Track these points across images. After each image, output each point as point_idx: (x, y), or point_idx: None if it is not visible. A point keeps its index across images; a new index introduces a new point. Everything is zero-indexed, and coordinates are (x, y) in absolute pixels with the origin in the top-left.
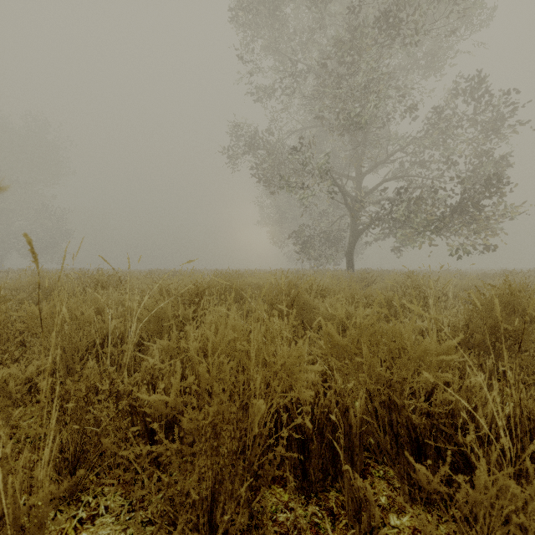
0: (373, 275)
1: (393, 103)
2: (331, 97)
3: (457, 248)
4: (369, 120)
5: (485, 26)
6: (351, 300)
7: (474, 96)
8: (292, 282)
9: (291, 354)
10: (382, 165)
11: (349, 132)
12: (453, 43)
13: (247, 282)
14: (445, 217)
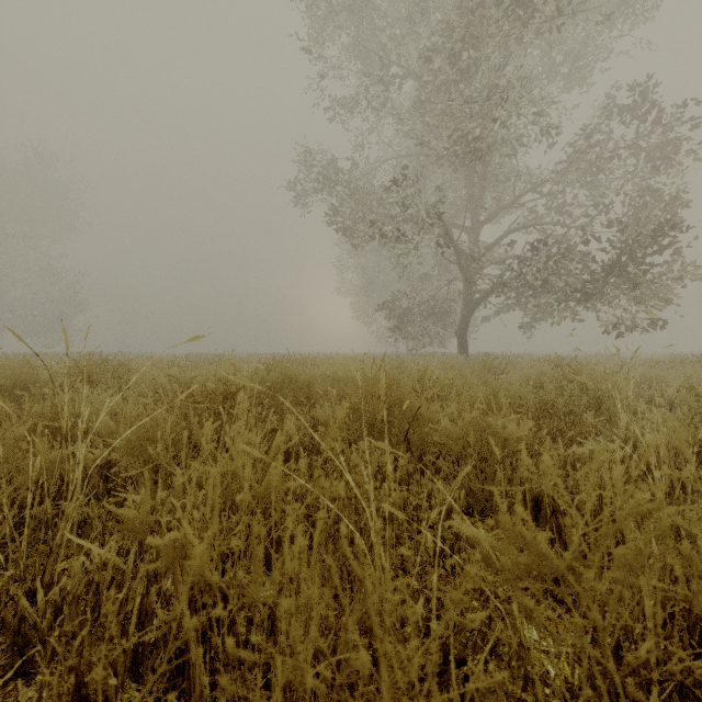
0: (501, 362)
1: (524, 122)
2: (439, 112)
3: (614, 324)
4: (491, 147)
5: (650, 17)
6: (487, 405)
7: (635, 114)
8: (391, 376)
9: (431, 668)
10: (505, 213)
11: (463, 163)
12: (604, 44)
13: (318, 372)
14: (598, 281)
